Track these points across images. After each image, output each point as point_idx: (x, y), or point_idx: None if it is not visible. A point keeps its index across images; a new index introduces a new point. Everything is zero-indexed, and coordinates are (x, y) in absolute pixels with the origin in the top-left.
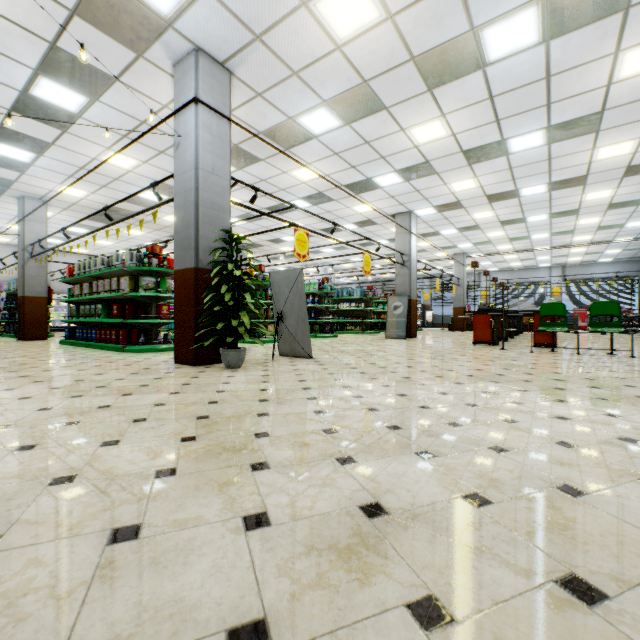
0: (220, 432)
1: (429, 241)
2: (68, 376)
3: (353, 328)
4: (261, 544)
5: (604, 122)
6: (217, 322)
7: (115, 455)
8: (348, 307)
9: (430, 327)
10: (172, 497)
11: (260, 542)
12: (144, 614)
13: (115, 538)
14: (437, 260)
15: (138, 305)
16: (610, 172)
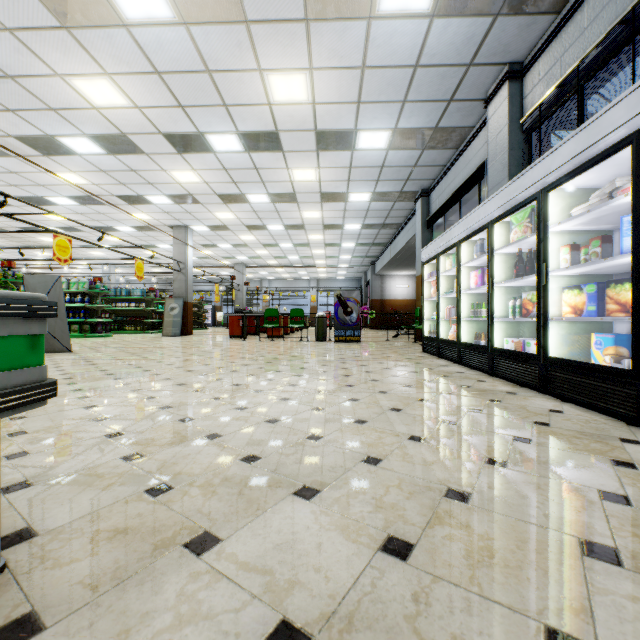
0: None
1: (211, 251)
2: None
3: (133, 328)
4: None
5: (299, 199)
6: None
7: None
8: (128, 307)
9: (221, 326)
10: None
11: None
12: None
13: None
14: (222, 267)
15: None
16: (316, 225)
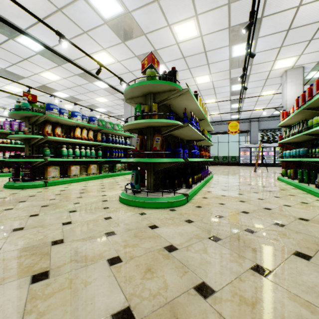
0: None
1: None
2: None
3: None
4: None
5: None
6: None
7: None
8: None
9: None
10: None
11: None
12: None
13: None
14: None
15: None
16: None
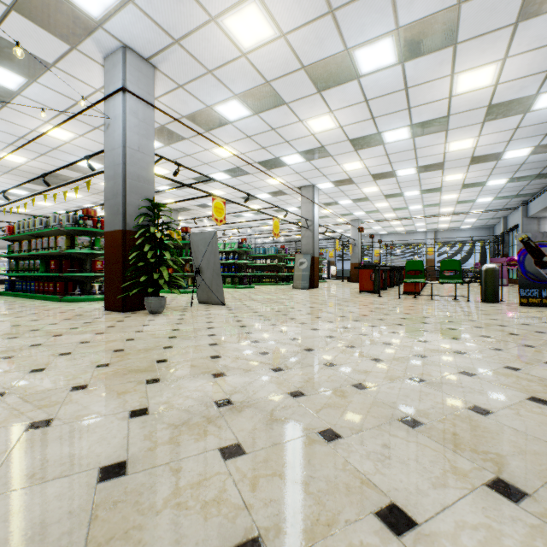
0: (130, 360)
1: (330, 209)
2: (6, 322)
3: (268, 280)
4: (138, 425)
5: (451, 124)
6: (141, 275)
7: (40, 378)
8: (264, 263)
9: (334, 279)
10: (80, 402)
11: (137, 424)
12: (46, 463)
13: (32, 427)
14: (338, 224)
15: (74, 261)
16: (460, 161)
